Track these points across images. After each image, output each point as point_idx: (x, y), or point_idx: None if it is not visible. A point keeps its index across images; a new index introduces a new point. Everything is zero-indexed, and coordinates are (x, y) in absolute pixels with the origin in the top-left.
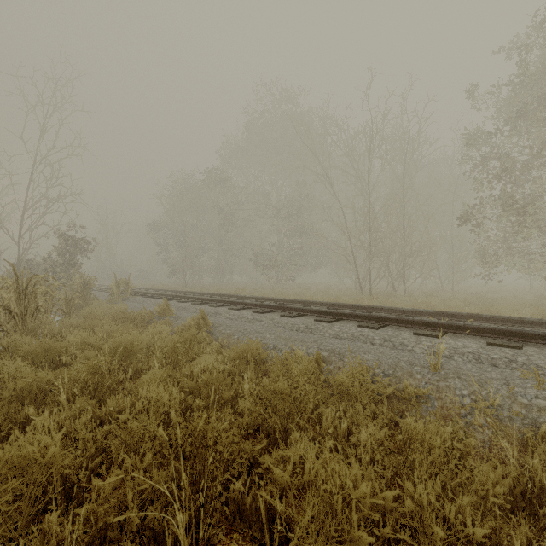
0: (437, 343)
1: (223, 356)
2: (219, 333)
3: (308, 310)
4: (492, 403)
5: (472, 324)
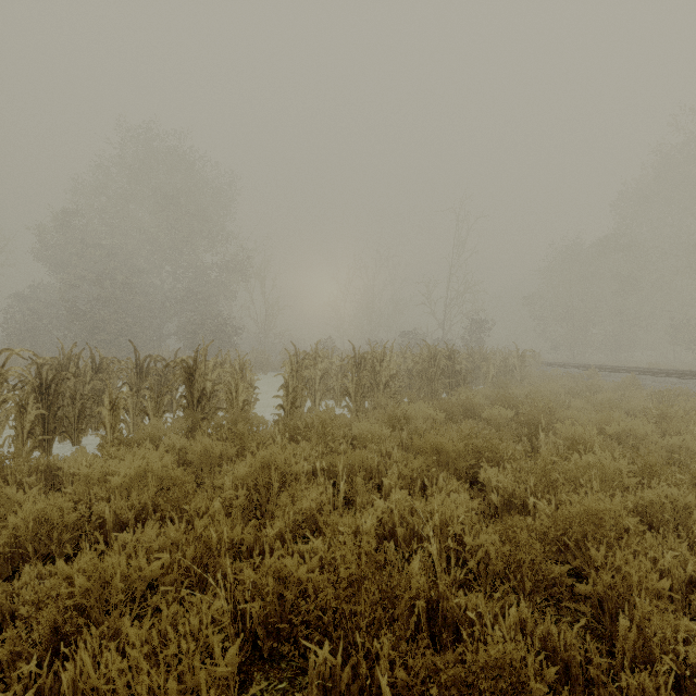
0: None
1: None
2: (649, 388)
3: None
4: None
5: None
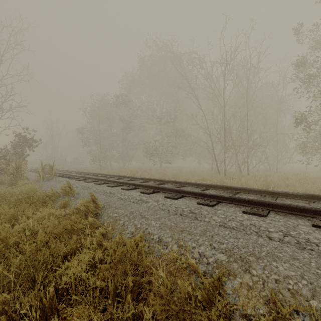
0: None
1: (104, 249)
2: (107, 217)
3: (189, 192)
4: None
5: None
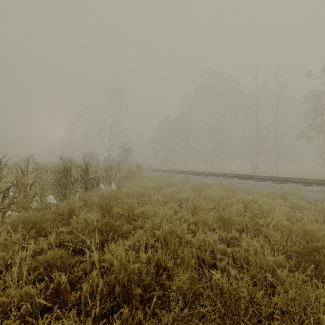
0: (258, 183)
1: None
2: (192, 181)
3: (221, 175)
4: (259, 191)
5: (272, 178)
